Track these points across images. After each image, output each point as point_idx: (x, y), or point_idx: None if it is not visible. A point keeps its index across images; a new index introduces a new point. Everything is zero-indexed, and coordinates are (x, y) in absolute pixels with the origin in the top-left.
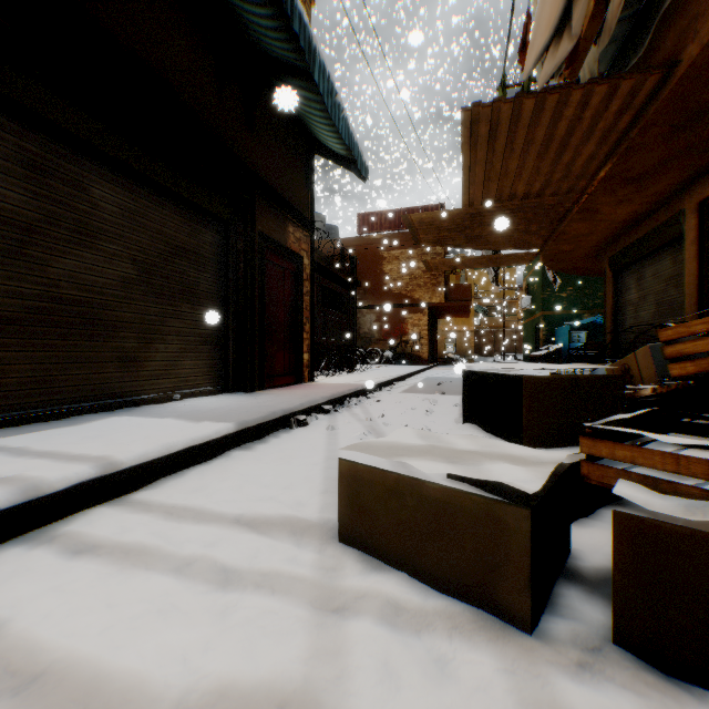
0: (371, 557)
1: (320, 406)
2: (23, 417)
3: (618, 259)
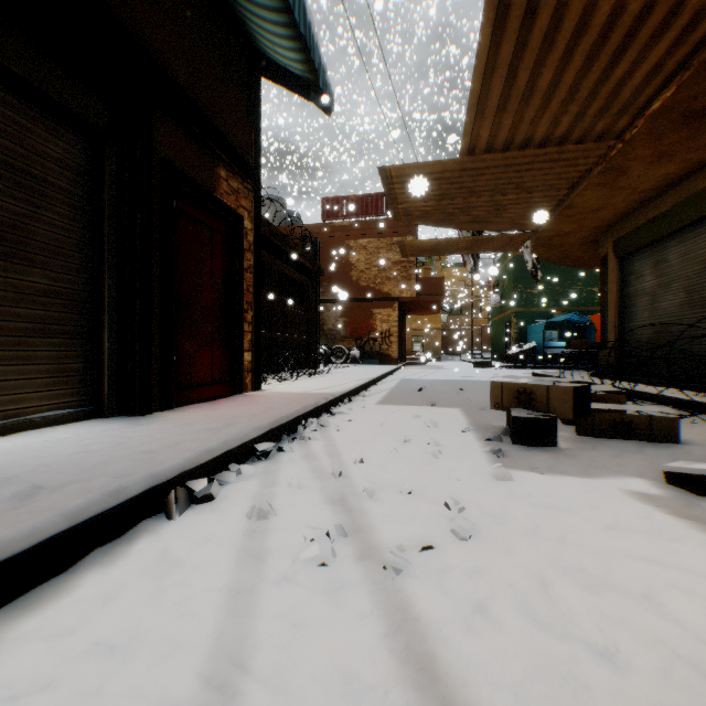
0: None
1: (252, 443)
2: None
3: (629, 241)
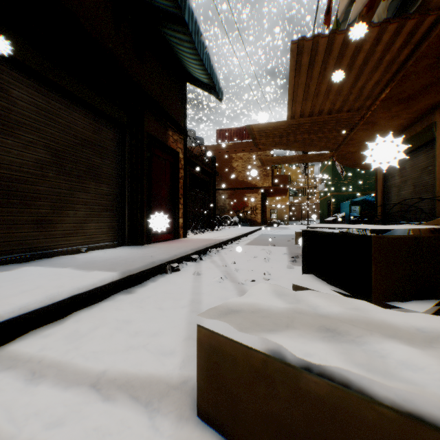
0: None
1: (189, 255)
2: None
3: None
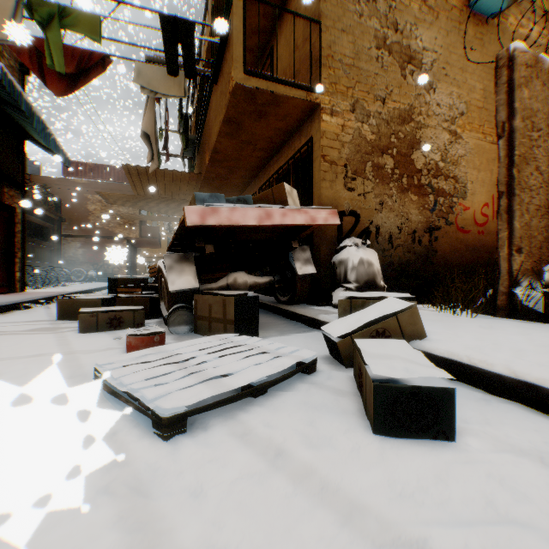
0: (68, 320)
1: (38, 300)
2: None
3: None
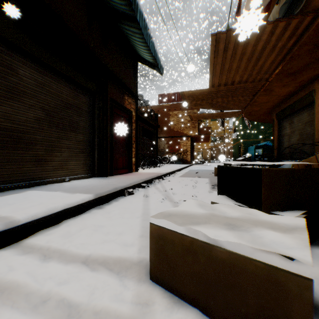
0: (172, 293)
1: (140, 184)
2: None
3: (280, 114)
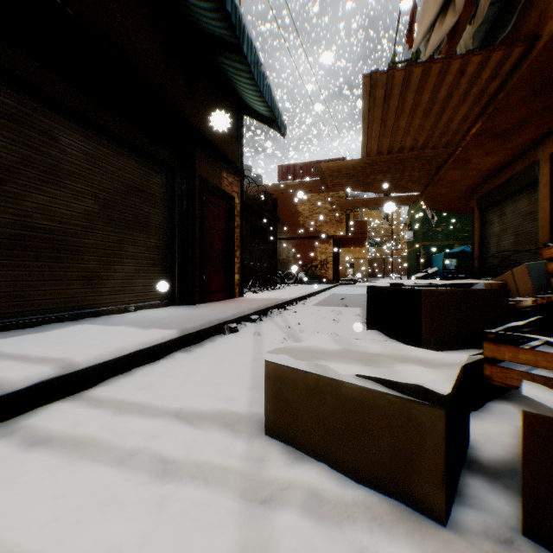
0: (294, 449)
1: (248, 316)
2: (1, 325)
3: (484, 200)
